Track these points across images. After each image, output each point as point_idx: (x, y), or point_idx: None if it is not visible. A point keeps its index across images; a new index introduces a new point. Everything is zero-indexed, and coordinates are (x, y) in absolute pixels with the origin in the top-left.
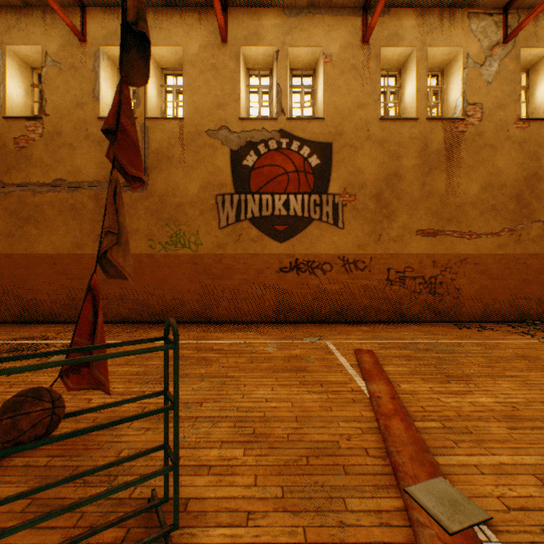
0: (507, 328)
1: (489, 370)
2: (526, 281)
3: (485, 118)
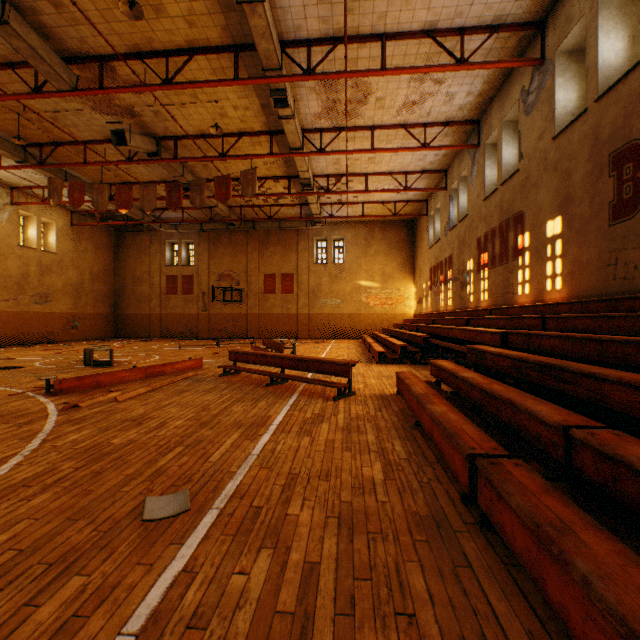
0: (14, 346)
1: (8, 352)
2: (24, 325)
3: (2, 240)
